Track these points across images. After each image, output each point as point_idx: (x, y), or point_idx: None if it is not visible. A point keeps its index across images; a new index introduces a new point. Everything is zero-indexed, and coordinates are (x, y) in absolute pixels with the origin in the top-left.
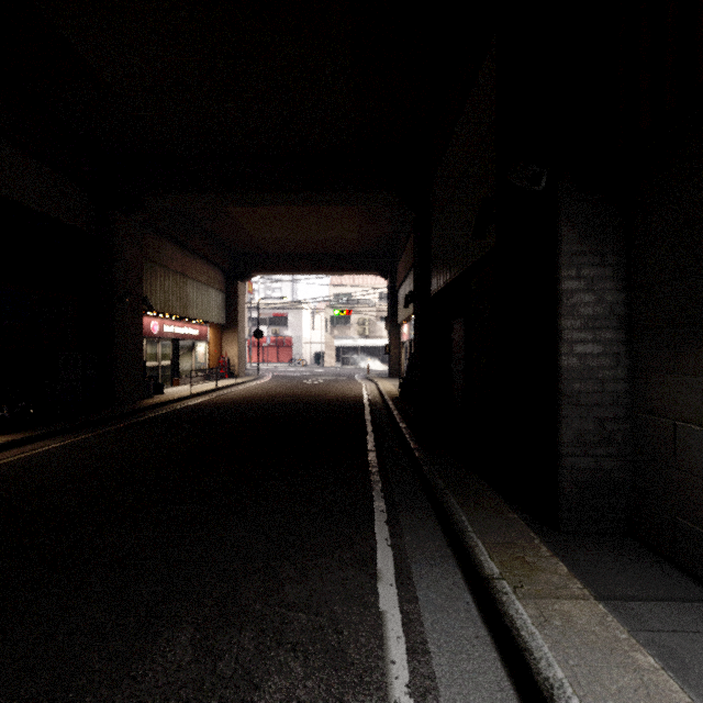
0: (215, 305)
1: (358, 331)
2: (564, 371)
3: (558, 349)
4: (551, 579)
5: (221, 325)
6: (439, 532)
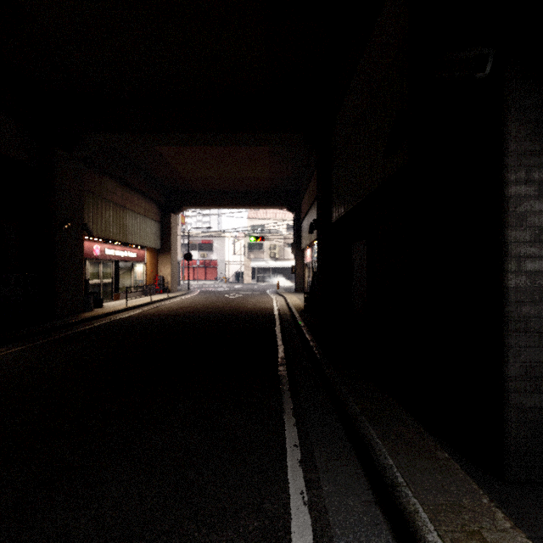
0: (152, 233)
1: (270, 255)
2: (510, 292)
3: (503, 266)
4: None
5: (157, 249)
6: (362, 478)
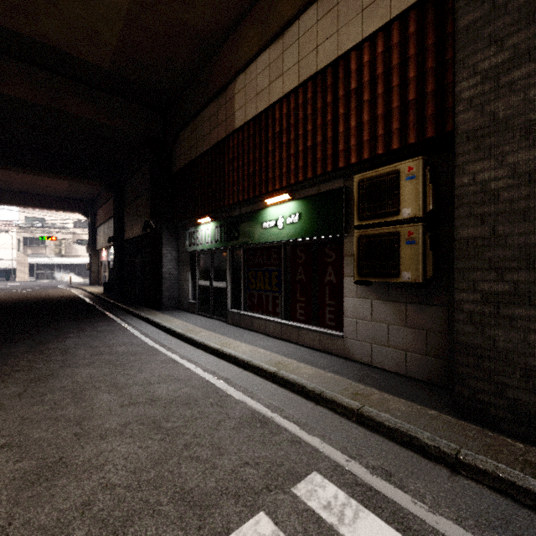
0: None
1: (54, 251)
2: (163, 272)
3: (162, 267)
4: (157, 314)
5: None
6: (131, 316)
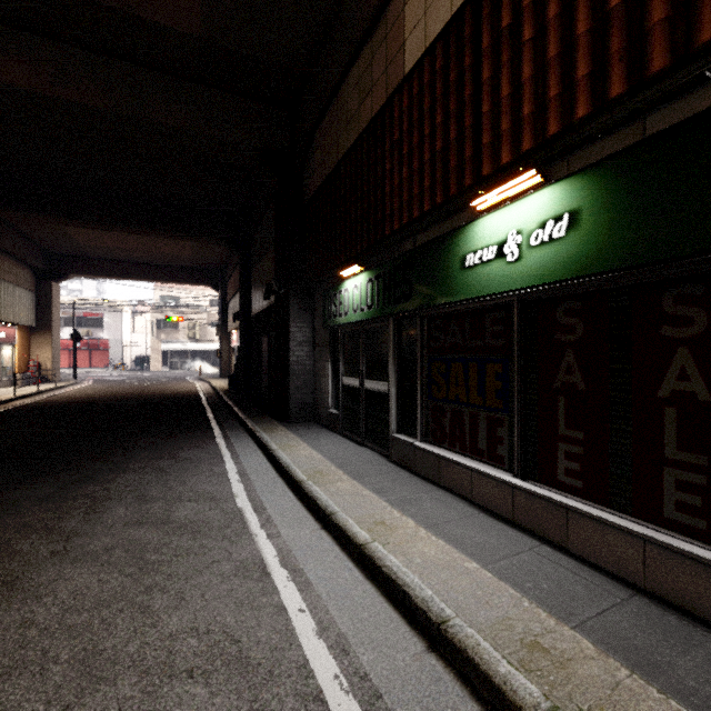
0: (24, 306)
1: (188, 335)
2: (291, 362)
3: (289, 354)
4: (278, 430)
5: (29, 327)
6: (243, 430)
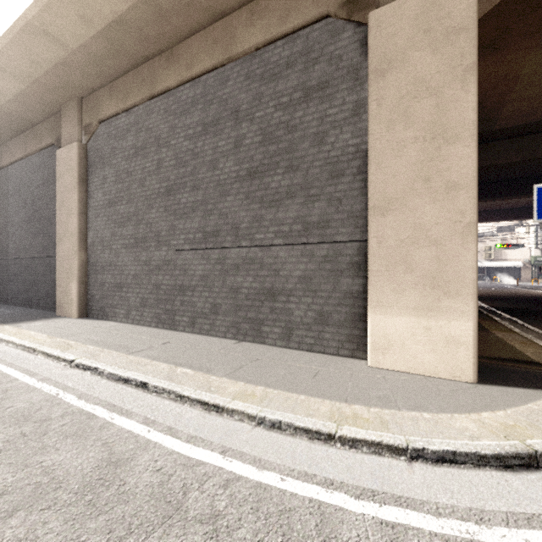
0: None
1: (484, 256)
2: None
3: None
4: None
5: None
6: None
